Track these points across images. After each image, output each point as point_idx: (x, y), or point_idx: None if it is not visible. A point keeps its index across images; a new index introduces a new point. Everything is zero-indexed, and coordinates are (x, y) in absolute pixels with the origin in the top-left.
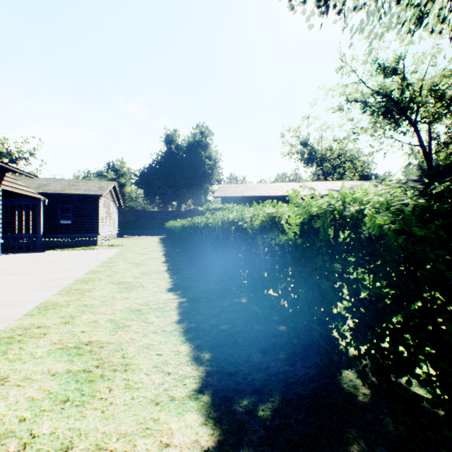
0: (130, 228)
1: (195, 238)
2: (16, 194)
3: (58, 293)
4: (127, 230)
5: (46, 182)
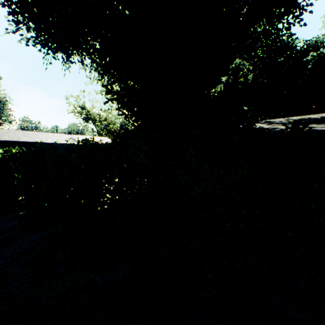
0: None
1: None
2: None
3: None
4: None
5: None
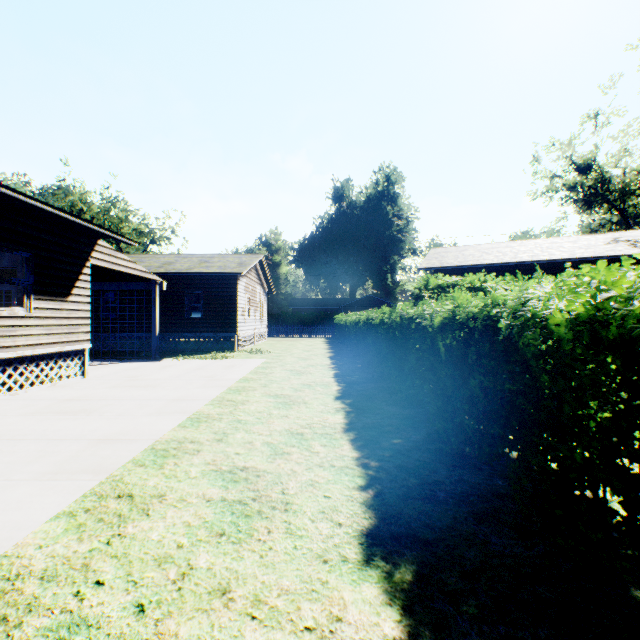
0: (285, 323)
1: (406, 351)
2: (120, 274)
3: (71, 508)
4: (280, 327)
5: (173, 259)
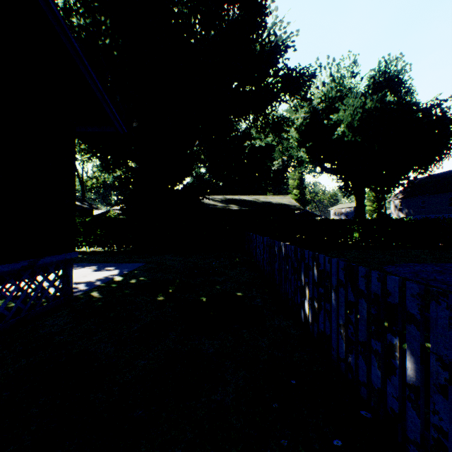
0: None
1: None
2: None
3: None
4: None
5: None
